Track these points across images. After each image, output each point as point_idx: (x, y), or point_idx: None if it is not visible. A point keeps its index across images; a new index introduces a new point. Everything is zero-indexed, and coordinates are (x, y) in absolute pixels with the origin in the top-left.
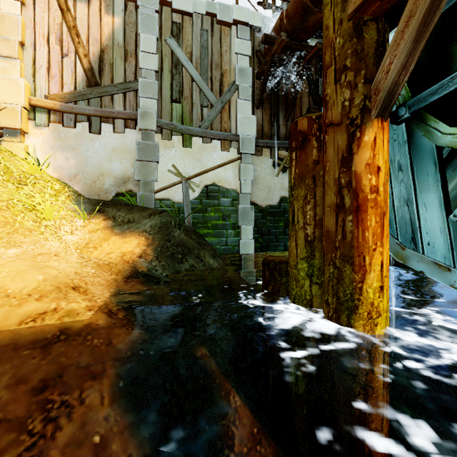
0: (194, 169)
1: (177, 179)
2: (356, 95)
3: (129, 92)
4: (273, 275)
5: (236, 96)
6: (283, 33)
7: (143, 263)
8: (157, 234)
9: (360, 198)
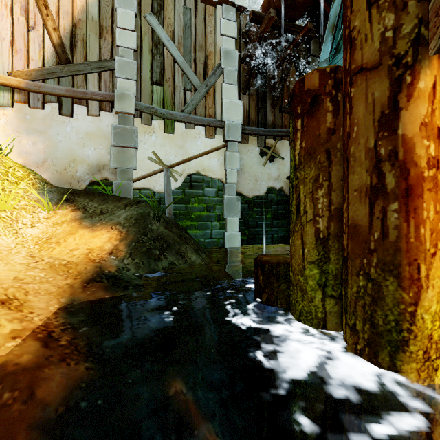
0: (176, 157)
1: (158, 167)
2: (405, 19)
3: (105, 71)
4: (269, 280)
5: (221, 79)
6: (272, 10)
7: (112, 261)
8: (132, 227)
9: (413, 175)
